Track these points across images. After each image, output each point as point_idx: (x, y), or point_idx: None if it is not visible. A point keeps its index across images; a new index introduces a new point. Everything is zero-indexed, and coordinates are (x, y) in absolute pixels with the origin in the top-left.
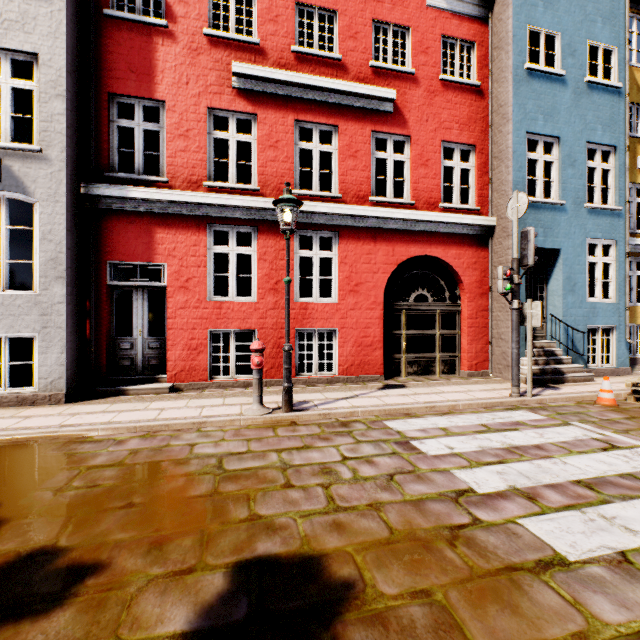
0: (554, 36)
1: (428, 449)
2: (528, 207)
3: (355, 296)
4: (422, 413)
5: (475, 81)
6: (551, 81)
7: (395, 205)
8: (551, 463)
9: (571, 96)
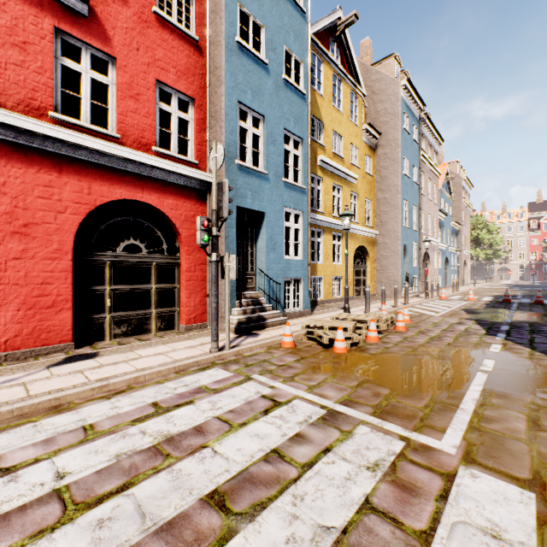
0: (261, 27)
1: (8, 497)
2: (239, 170)
3: (23, 240)
4: (83, 400)
5: (193, 34)
6: (258, 64)
7: (93, 133)
8: (198, 461)
9: (273, 85)
